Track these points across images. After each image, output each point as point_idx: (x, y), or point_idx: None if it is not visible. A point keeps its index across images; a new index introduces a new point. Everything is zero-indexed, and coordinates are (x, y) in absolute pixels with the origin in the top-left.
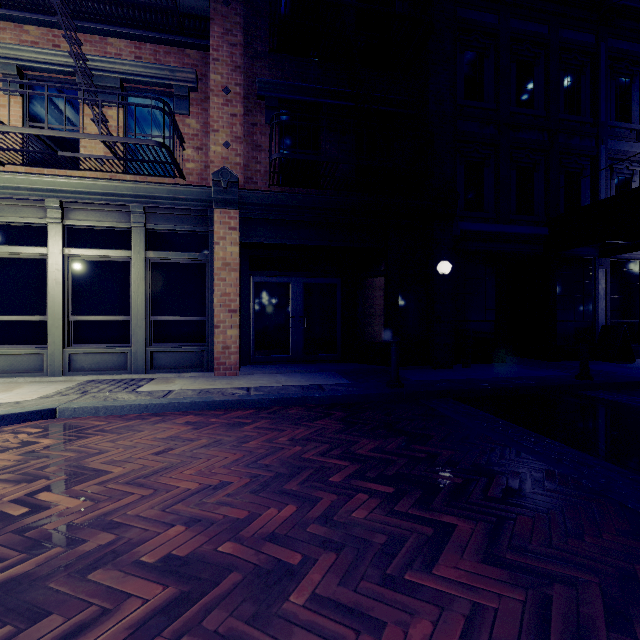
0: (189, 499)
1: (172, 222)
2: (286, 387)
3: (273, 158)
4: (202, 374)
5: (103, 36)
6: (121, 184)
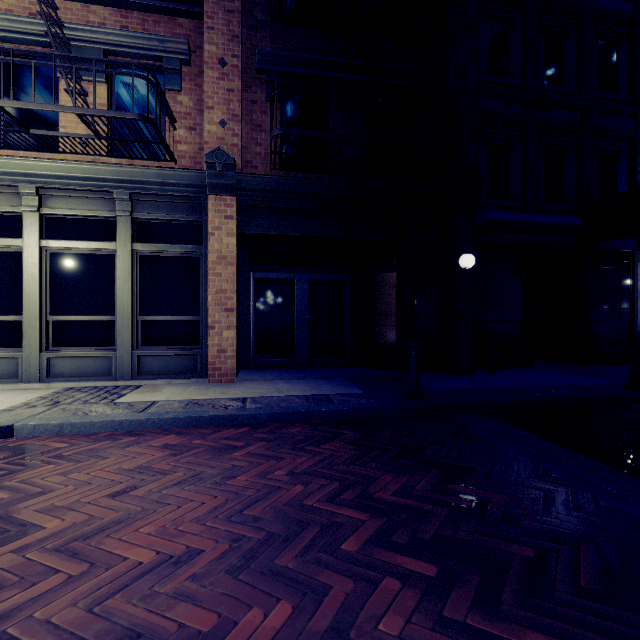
0: (135, 584)
1: (162, 211)
2: (288, 398)
3: (273, 134)
4: (195, 381)
5: (85, 3)
6: (103, 167)
